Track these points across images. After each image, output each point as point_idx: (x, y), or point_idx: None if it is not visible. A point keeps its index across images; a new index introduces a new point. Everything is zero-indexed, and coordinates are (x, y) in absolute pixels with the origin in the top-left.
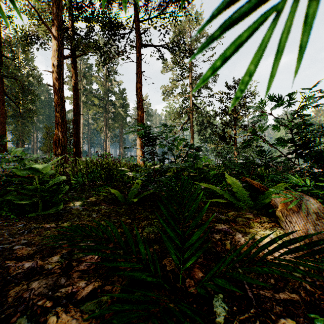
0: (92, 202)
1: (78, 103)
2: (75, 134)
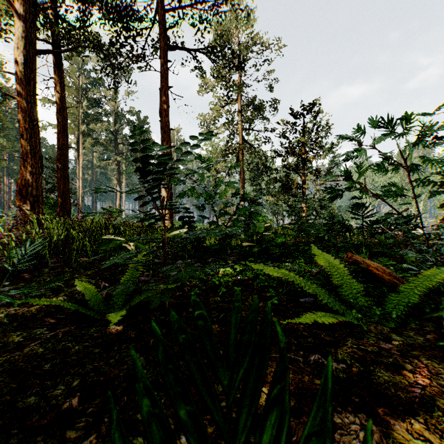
0: (26, 316)
1: (66, 129)
2: (61, 179)
